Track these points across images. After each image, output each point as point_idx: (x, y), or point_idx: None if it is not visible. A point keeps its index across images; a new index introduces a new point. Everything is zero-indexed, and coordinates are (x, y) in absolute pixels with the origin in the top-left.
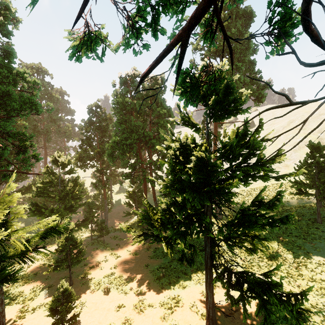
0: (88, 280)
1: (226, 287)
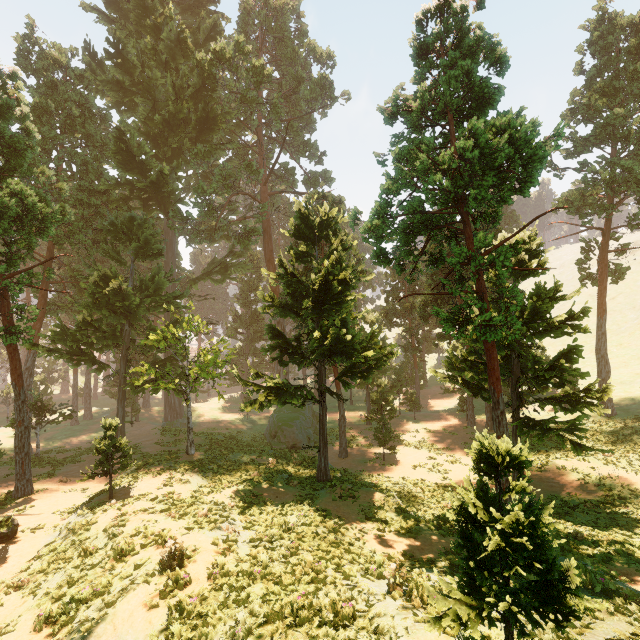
0: (399, 440)
1: (521, 427)
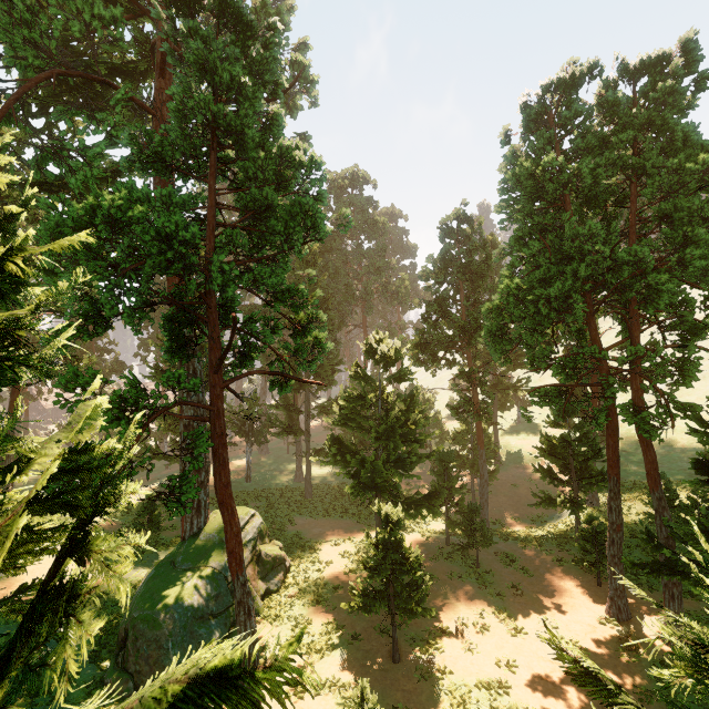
0: (434, 669)
1: None
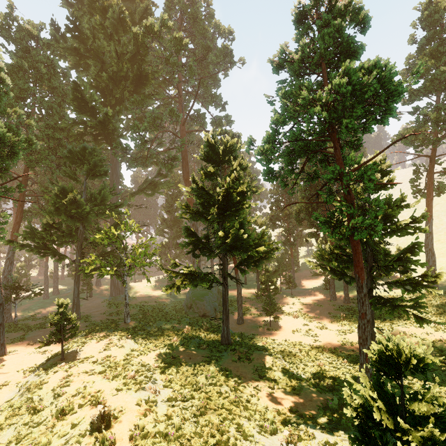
0: (281, 311)
1: (375, 304)
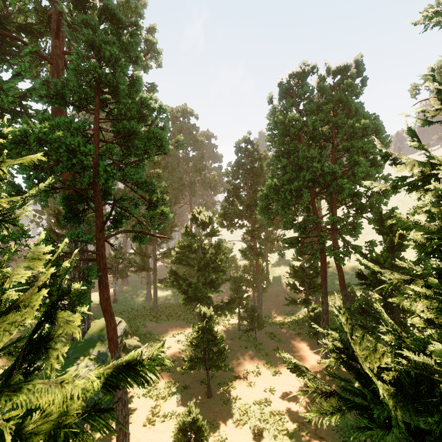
0: (231, 398)
1: None
